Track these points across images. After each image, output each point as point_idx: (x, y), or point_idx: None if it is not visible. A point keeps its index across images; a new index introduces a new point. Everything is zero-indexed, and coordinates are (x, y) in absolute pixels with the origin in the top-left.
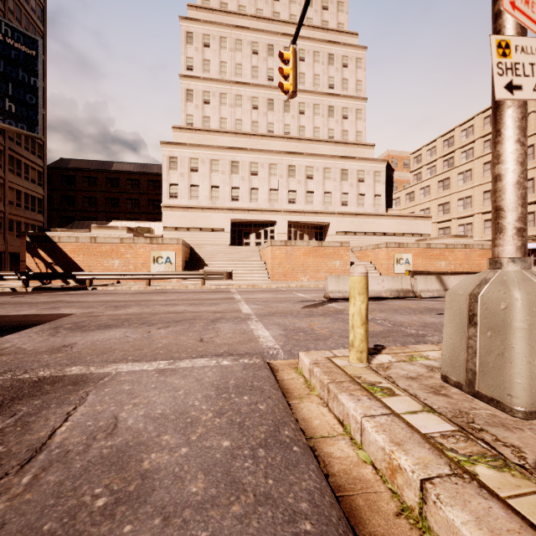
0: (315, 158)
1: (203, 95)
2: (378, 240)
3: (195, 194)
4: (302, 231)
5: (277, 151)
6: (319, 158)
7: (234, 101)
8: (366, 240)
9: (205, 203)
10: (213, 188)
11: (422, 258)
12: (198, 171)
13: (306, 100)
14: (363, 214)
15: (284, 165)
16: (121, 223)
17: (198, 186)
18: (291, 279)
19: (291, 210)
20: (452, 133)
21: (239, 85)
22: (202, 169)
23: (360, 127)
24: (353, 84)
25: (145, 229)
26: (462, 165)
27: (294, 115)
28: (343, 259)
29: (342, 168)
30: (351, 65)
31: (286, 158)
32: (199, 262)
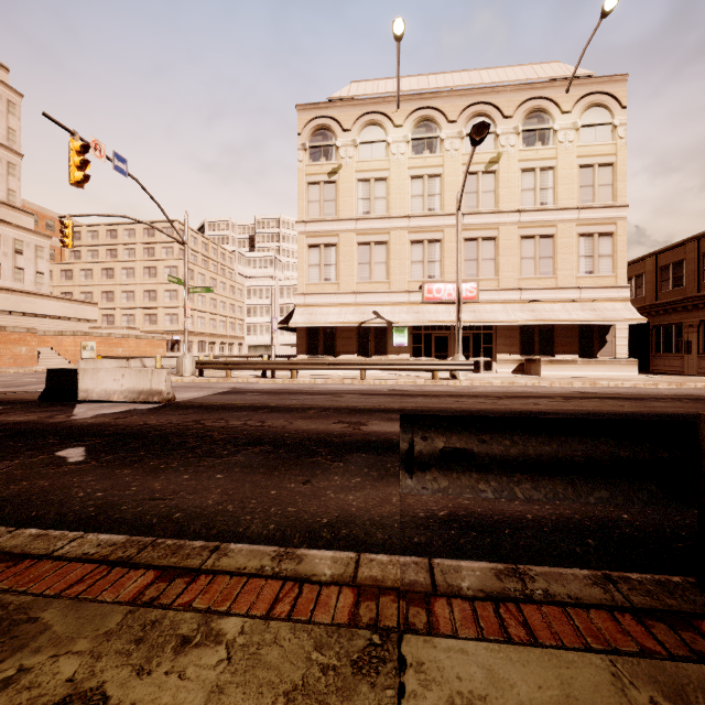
0: None
1: None
2: (41, 323)
3: None
4: None
5: None
6: None
7: None
8: (26, 322)
9: None
10: None
11: (105, 345)
12: None
13: None
14: (23, 292)
15: None
16: None
17: None
18: None
19: None
20: (116, 227)
21: None
22: None
23: (14, 186)
24: (4, 129)
25: None
26: (127, 262)
27: None
28: (31, 345)
29: None
30: (1, 105)
31: None
32: None
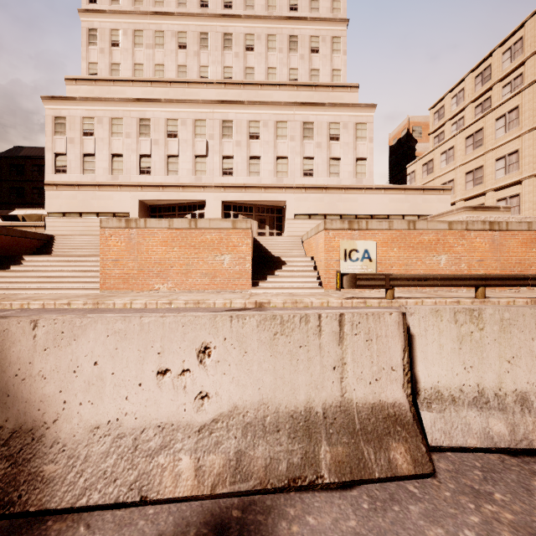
0: (262, 108)
1: (111, 35)
2: None
3: (90, 167)
4: (248, 215)
5: (205, 100)
6: (268, 108)
7: (154, 40)
8: None
9: (103, 179)
10: (116, 158)
11: (399, 249)
12: (93, 134)
13: (256, 31)
14: (338, 188)
15: (216, 120)
16: (25, 211)
17: (94, 155)
18: (138, 287)
19: (226, 185)
20: (488, 61)
21: (159, 17)
22: (99, 132)
23: (338, 63)
24: (327, 1)
25: (34, 216)
26: (503, 103)
27: (238, 52)
28: (238, 251)
29: (305, 121)
30: None
31: (218, 111)
32: (15, 258)
